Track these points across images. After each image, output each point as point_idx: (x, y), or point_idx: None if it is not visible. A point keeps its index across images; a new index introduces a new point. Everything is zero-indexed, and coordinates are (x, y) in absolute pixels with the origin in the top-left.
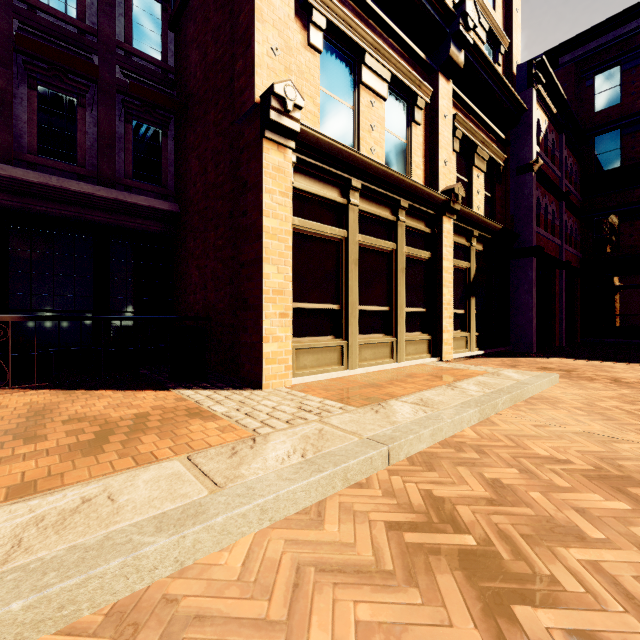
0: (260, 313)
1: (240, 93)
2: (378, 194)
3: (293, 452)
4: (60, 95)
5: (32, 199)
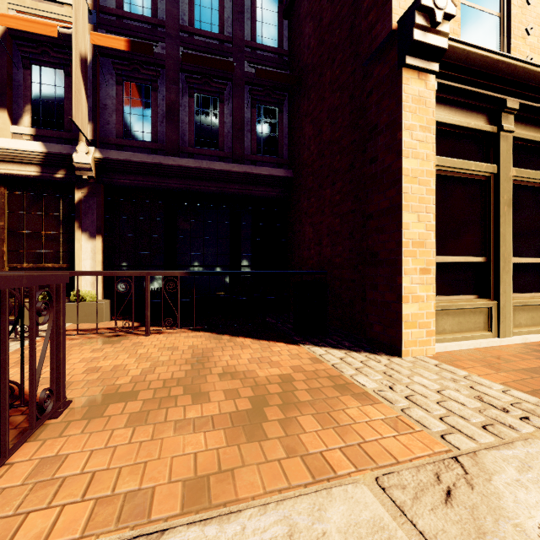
0: (397, 269)
1: (369, 30)
2: (538, 113)
3: None
4: (208, 97)
5: (191, 181)
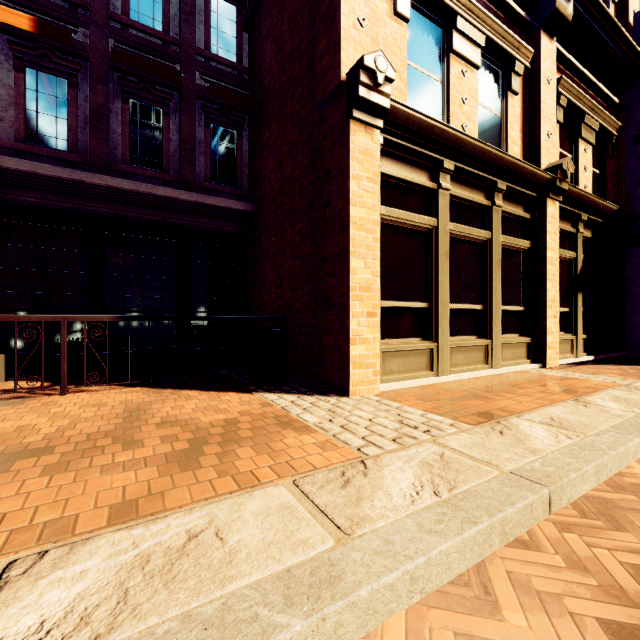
0: (346, 312)
1: (323, 75)
2: (471, 176)
3: (420, 486)
4: (148, 106)
5: (125, 206)
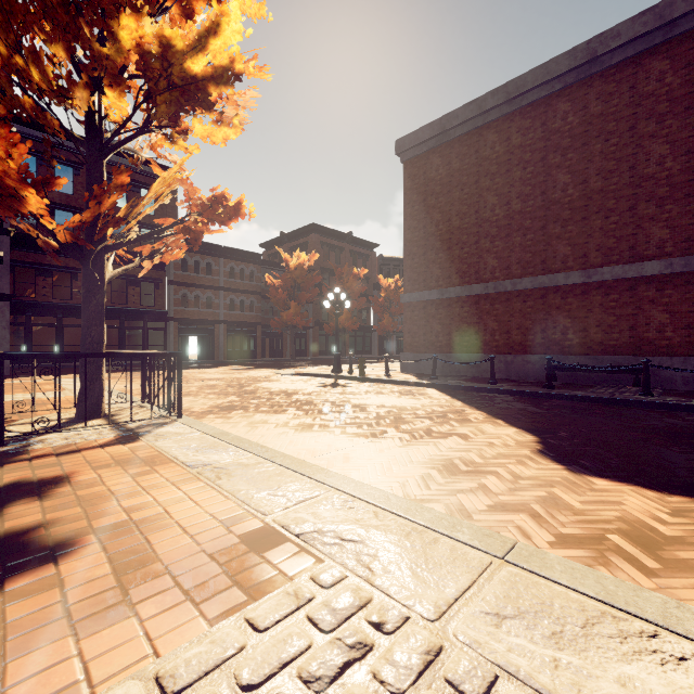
0: None
1: None
2: None
3: None
4: None
5: None
